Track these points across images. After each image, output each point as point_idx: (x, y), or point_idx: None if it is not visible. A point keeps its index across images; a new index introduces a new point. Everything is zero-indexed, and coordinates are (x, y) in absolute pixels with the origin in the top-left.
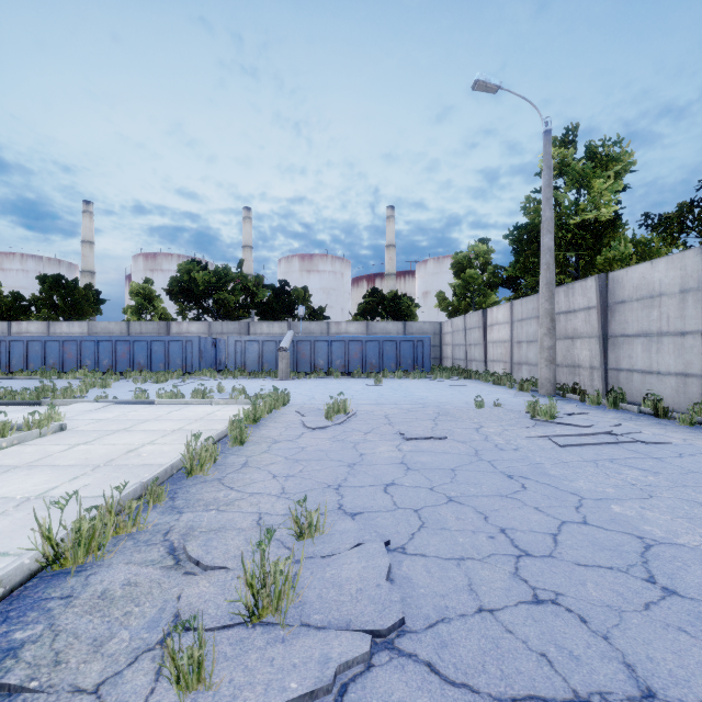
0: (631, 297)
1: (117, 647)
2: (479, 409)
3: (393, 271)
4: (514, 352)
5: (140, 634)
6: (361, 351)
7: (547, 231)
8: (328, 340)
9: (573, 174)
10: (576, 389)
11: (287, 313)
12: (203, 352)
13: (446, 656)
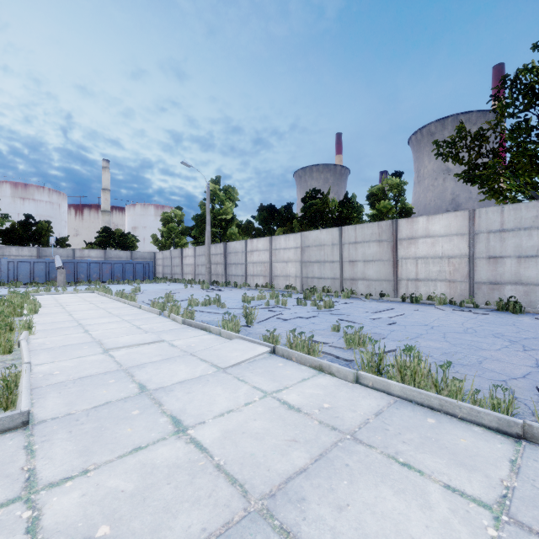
0: (232, 252)
1: None
2: (186, 288)
3: (108, 209)
4: (196, 269)
5: None
6: (111, 269)
7: (208, 224)
8: (88, 262)
9: (218, 199)
10: (217, 282)
11: (33, 240)
12: None
13: None
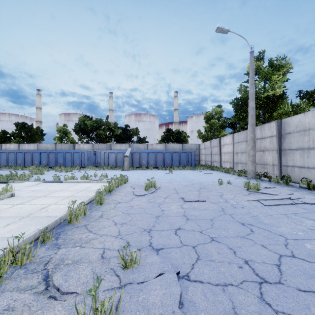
0: (293, 131)
1: None
2: (220, 185)
3: (177, 121)
4: (234, 157)
5: None
6: (162, 157)
7: (252, 100)
8: (147, 152)
9: (263, 73)
10: (266, 175)
11: (129, 139)
12: (89, 158)
13: None
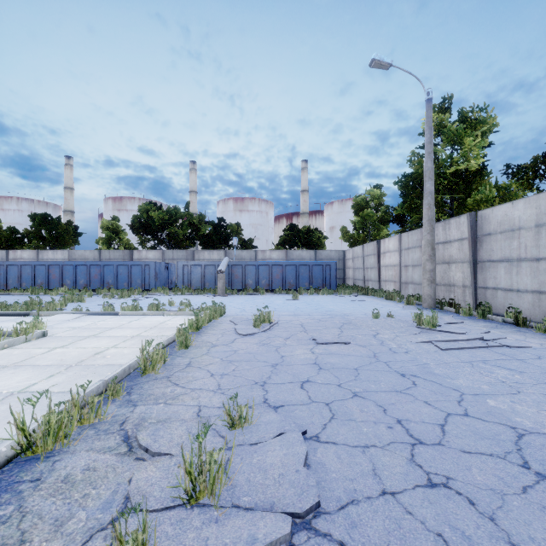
0: (495, 231)
1: (75, 527)
2: (376, 319)
3: (306, 210)
4: (402, 274)
5: (95, 514)
6: (281, 273)
7: (429, 179)
8: (256, 264)
9: (448, 134)
10: (452, 303)
11: (224, 243)
12: (158, 274)
13: (356, 536)
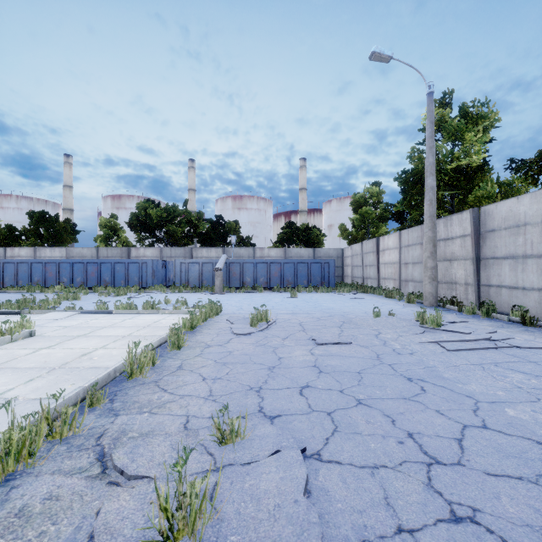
0: (500, 227)
1: None
2: (377, 318)
3: (305, 208)
4: (402, 271)
5: None
6: (280, 271)
7: (430, 174)
8: (254, 262)
9: (449, 129)
10: (454, 302)
11: (222, 241)
12: (155, 272)
13: None
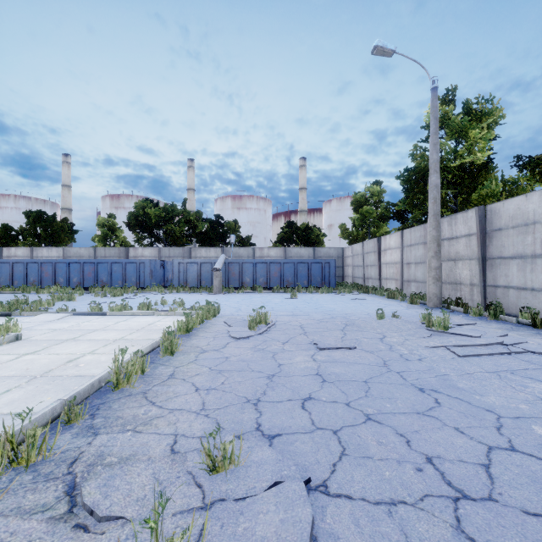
0: (507, 225)
1: None
2: (380, 320)
3: (304, 208)
4: (404, 272)
5: None
6: (280, 271)
7: (434, 171)
8: (253, 262)
9: (453, 126)
10: (459, 303)
11: (221, 240)
12: (153, 272)
13: None
